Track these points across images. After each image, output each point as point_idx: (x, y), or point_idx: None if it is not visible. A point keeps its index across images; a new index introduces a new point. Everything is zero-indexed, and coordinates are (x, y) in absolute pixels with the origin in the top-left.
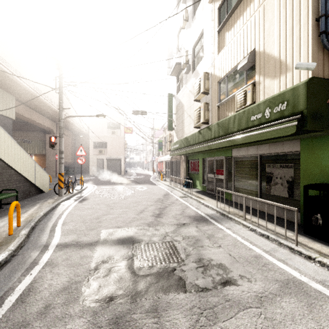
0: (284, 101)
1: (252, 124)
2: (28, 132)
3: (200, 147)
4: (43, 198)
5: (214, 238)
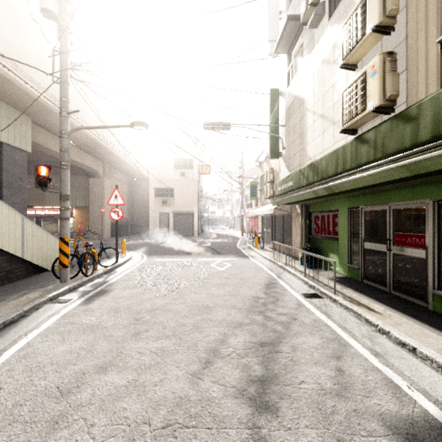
0: None
1: None
2: None
3: (367, 176)
4: (30, 285)
5: None
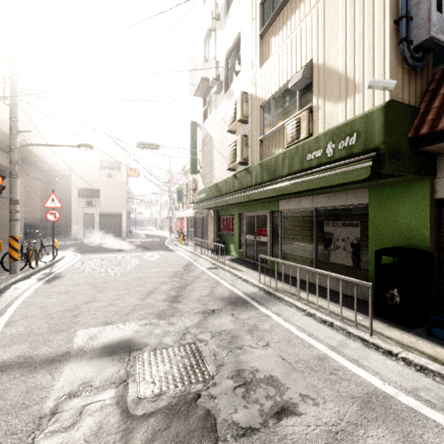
0: (353, 133)
1: (309, 165)
2: None
3: (236, 198)
4: None
5: (258, 331)
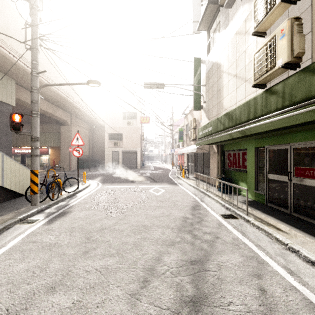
0: None
1: None
2: (44, 125)
3: (277, 120)
4: (7, 208)
5: None
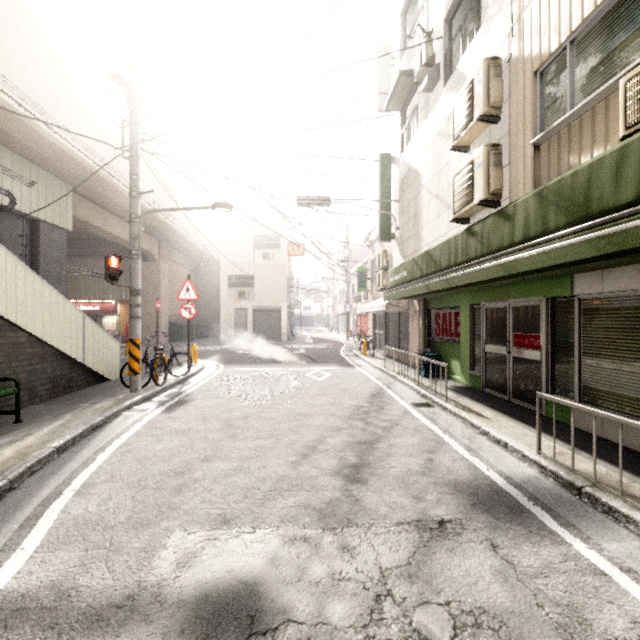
0: None
1: None
2: None
3: (473, 272)
4: (96, 395)
5: None
